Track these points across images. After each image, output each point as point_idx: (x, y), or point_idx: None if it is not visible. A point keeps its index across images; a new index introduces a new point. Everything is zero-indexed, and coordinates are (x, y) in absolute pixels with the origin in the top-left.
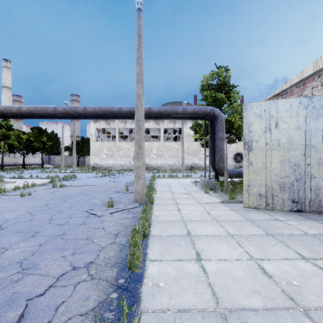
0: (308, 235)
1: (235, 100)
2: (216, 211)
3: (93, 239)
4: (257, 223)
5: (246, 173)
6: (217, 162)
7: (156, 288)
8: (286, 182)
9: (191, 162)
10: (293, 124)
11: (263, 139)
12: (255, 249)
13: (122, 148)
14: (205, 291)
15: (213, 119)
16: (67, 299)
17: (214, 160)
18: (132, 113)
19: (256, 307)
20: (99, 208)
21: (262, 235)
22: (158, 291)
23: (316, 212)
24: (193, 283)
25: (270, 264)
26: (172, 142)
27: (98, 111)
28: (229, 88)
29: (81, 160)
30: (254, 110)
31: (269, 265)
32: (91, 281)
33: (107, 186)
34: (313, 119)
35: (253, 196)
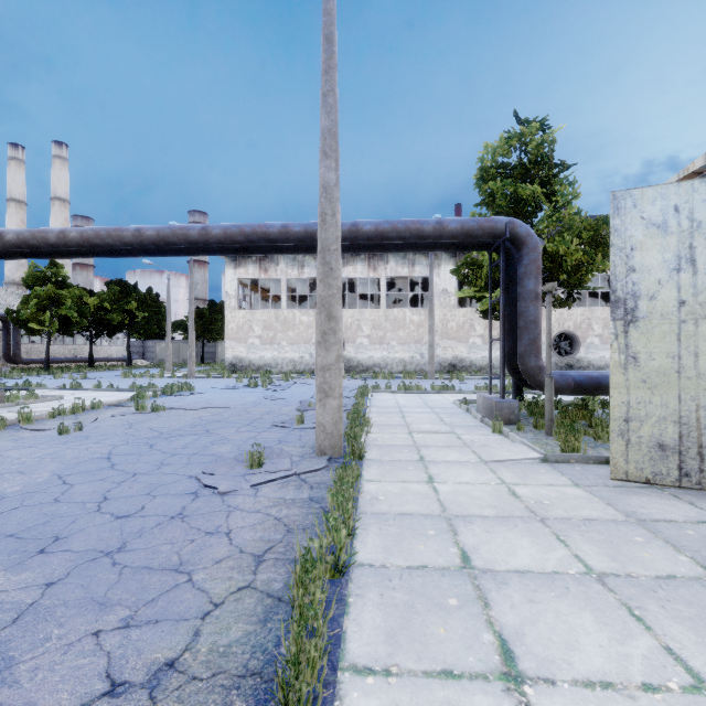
0: None
1: (567, 201)
2: (532, 486)
3: (194, 572)
4: (665, 532)
5: (618, 384)
6: (523, 355)
7: None
8: None
9: (450, 354)
10: None
11: (670, 289)
12: (697, 641)
13: (294, 323)
14: None
15: (511, 250)
16: None
17: (513, 349)
18: (313, 237)
19: None
20: (228, 470)
21: (698, 580)
22: None
23: None
24: None
25: None
26: (406, 309)
27: (234, 235)
28: (551, 170)
29: (208, 351)
30: (642, 211)
31: None
32: None
33: (257, 410)
34: None
35: (640, 448)
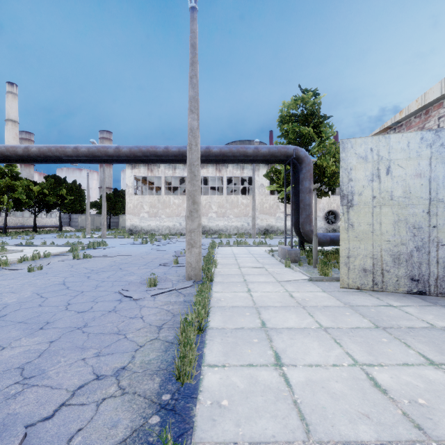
0: (436, 329)
1: (327, 137)
2: (301, 292)
3: (127, 334)
4: (361, 310)
5: (344, 239)
6: (303, 224)
7: (217, 409)
8: (402, 252)
9: (265, 223)
10: (412, 170)
11: (368, 190)
12: (360, 349)
13: (170, 203)
14: (289, 414)
15: (297, 164)
16: (85, 424)
17: (298, 220)
18: (183, 155)
19: (366, 439)
20: (137, 288)
21: (369, 328)
22: (220, 413)
23: (444, 294)
24: (271, 402)
25: (383, 373)
26: (239, 196)
27: (135, 152)
28: (319, 119)
29: (113, 221)
30: (355, 150)
31: (382, 374)
32: (122, 397)
33: (149, 257)
34: (441, 162)
35: (355, 271)
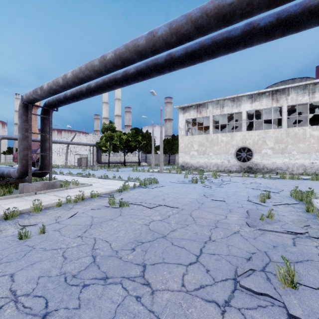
0: None
1: None
2: None
3: None
4: None
5: None
6: None
7: None
8: None
9: None
10: None
11: None
12: None
13: (217, 141)
14: None
15: None
16: None
17: None
18: None
19: None
20: None
21: None
22: None
23: None
24: None
25: None
26: (306, 127)
27: (179, 26)
28: None
29: (171, 158)
30: None
31: None
32: None
33: (203, 217)
34: None
35: None
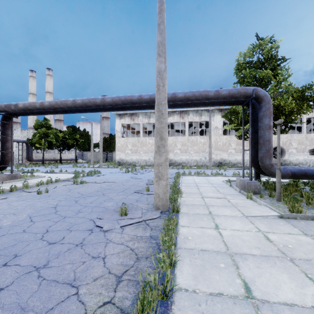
0: None
1: (285, 78)
2: (278, 234)
3: (80, 287)
4: None
5: None
6: (262, 158)
7: None
8: None
9: (219, 157)
10: None
11: None
12: None
13: (146, 143)
14: None
15: (255, 104)
16: None
17: (255, 155)
18: (154, 101)
19: None
20: (110, 216)
21: None
22: None
23: None
24: None
25: None
26: (198, 136)
27: (116, 101)
28: (276, 62)
29: (109, 156)
30: None
31: None
32: None
33: (128, 184)
34: None
35: None
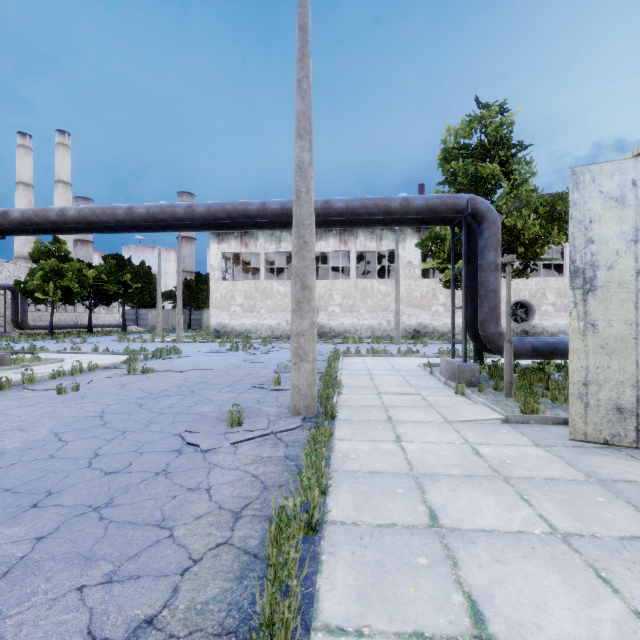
0: None
1: (524, 179)
2: (495, 446)
3: (175, 528)
4: (625, 492)
5: (577, 350)
6: (484, 322)
7: None
8: None
9: (414, 321)
10: None
11: (628, 259)
12: None
13: (272, 292)
14: None
15: (473, 224)
16: None
17: (474, 316)
18: (289, 214)
19: None
20: (210, 428)
21: None
22: None
23: None
24: None
25: None
26: (374, 280)
27: (216, 212)
28: (509, 150)
29: (195, 318)
30: (600, 185)
31: None
32: None
33: (238, 372)
34: None
35: (599, 410)
